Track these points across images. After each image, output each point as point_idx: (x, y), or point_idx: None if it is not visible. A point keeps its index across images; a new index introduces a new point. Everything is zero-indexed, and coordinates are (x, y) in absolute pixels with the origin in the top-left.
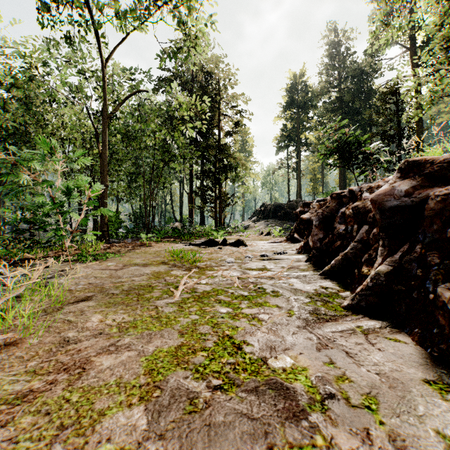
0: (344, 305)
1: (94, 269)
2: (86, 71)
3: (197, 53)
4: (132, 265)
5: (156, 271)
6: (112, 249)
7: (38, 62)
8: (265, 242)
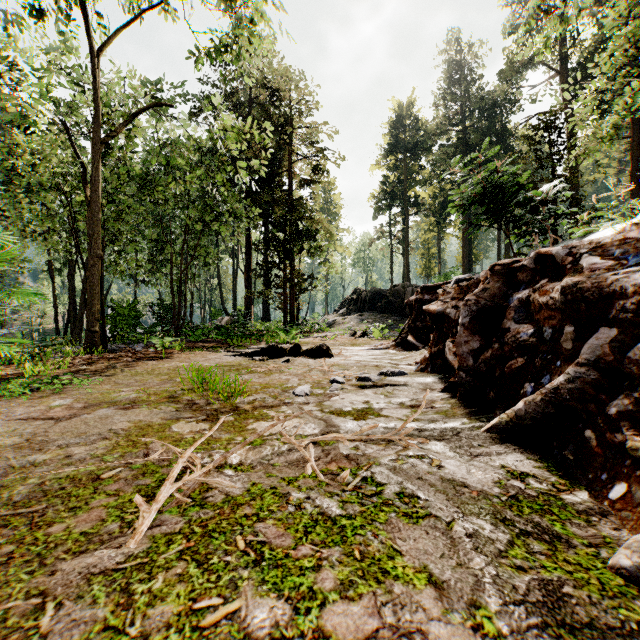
0: (623, 566)
1: (9, 419)
2: (79, 78)
3: (254, 52)
4: (103, 405)
5: (141, 424)
6: (95, 365)
7: (1, 61)
8: (361, 348)
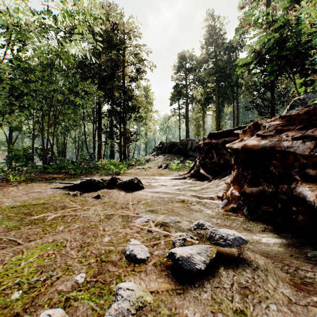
0: None
1: None
2: None
3: None
4: None
5: None
6: None
7: None
8: (166, 178)
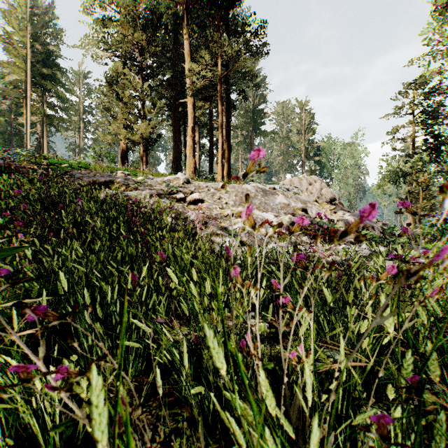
0: None
1: None
2: None
3: None
4: None
5: None
6: None
7: None
8: None
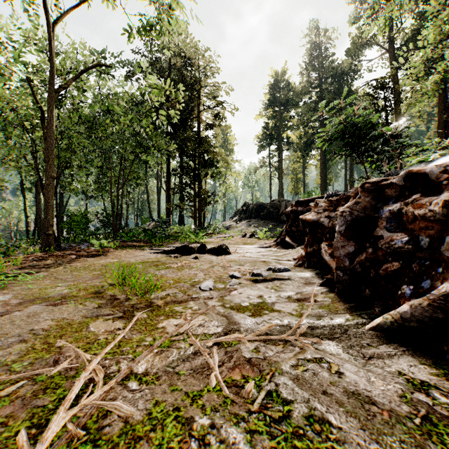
0: None
1: None
2: (43, 48)
3: (172, 28)
4: (36, 301)
5: (63, 322)
6: (45, 261)
7: None
8: (251, 246)
